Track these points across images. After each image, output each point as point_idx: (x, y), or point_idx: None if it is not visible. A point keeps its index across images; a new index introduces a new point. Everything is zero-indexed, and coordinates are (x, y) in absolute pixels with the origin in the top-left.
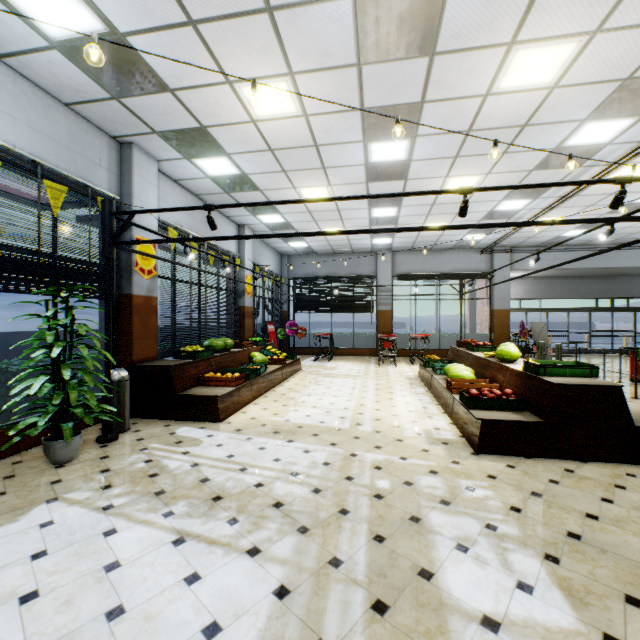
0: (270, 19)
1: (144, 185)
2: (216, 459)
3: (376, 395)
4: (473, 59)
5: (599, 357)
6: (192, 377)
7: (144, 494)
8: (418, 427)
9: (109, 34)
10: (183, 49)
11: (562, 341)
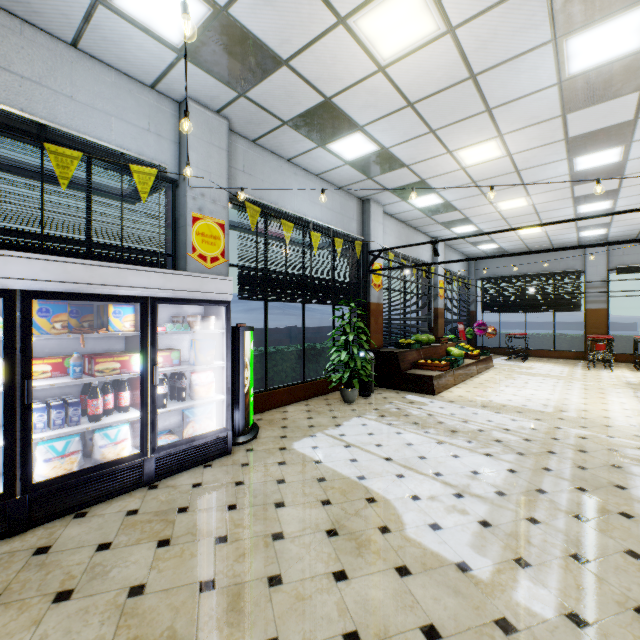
0: (488, 114)
1: (375, 226)
2: (442, 414)
3: (582, 393)
4: None
5: None
6: (409, 362)
7: (406, 422)
8: (632, 421)
9: (379, 150)
10: (422, 144)
11: None
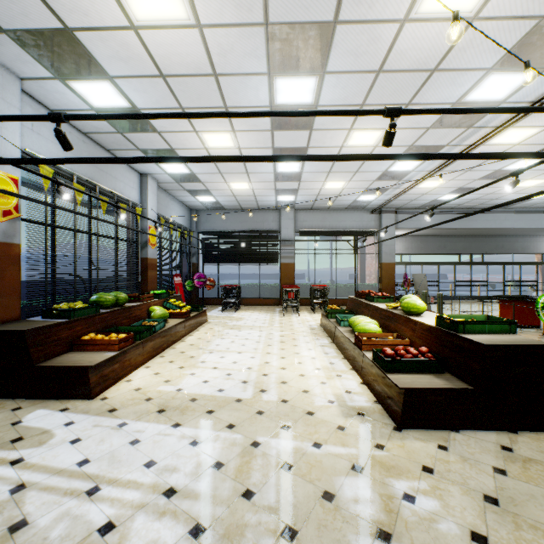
0: None
1: None
2: (58, 471)
3: (281, 349)
4: None
5: (463, 303)
6: (63, 341)
7: None
8: (328, 391)
9: None
10: None
11: (429, 289)
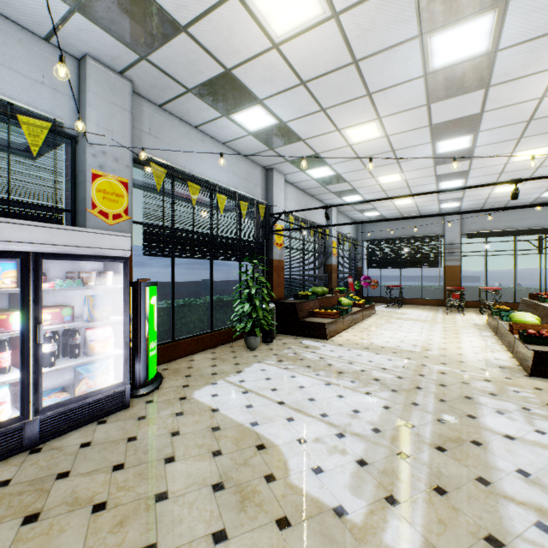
0: (369, 98)
1: (278, 192)
2: (332, 357)
3: (443, 334)
4: (524, 81)
5: None
6: (306, 311)
7: (301, 366)
8: (479, 356)
9: (278, 124)
10: (315, 121)
11: None
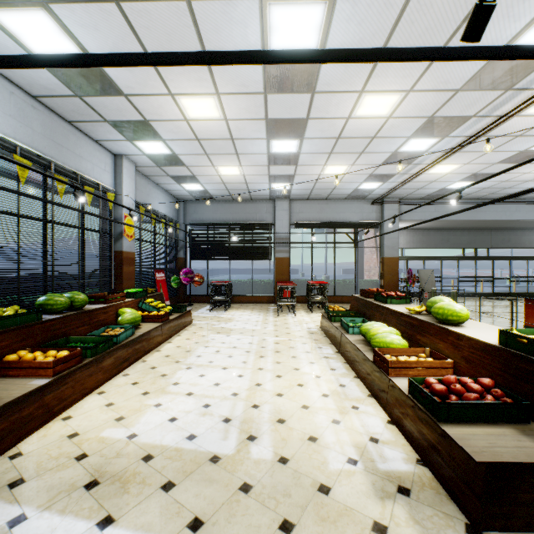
0: None
1: None
2: None
3: (277, 363)
4: None
5: (469, 300)
6: None
7: None
8: (345, 438)
9: None
10: None
11: None
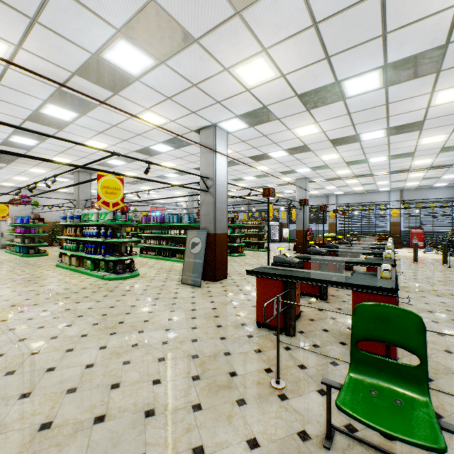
0: None
1: (331, 201)
2: None
3: None
4: None
5: None
6: None
7: None
8: None
9: None
10: None
11: None
